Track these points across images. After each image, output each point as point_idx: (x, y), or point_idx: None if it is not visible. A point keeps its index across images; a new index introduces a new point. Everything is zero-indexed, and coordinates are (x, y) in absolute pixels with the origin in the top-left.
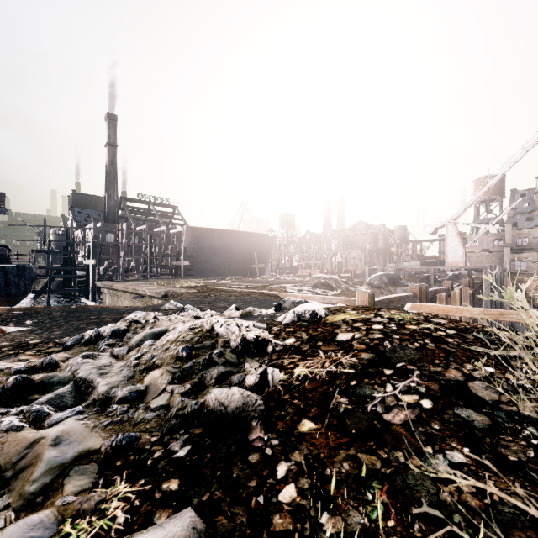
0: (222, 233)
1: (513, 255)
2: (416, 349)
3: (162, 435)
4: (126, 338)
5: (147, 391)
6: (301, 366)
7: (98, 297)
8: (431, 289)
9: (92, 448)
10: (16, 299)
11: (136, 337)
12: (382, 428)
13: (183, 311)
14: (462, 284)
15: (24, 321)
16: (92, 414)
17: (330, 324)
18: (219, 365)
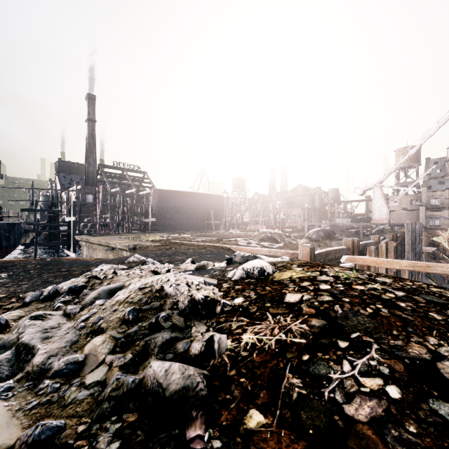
0: (183, 194)
1: (428, 213)
2: (369, 315)
3: (91, 422)
4: (82, 294)
5: (85, 362)
6: (249, 331)
7: (78, 248)
8: (362, 243)
9: (5, 445)
10: (7, 251)
11: (91, 294)
12: (346, 428)
13: (145, 264)
14: (387, 238)
15: (0, 274)
16: (22, 390)
17: (278, 282)
18: (165, 329)
